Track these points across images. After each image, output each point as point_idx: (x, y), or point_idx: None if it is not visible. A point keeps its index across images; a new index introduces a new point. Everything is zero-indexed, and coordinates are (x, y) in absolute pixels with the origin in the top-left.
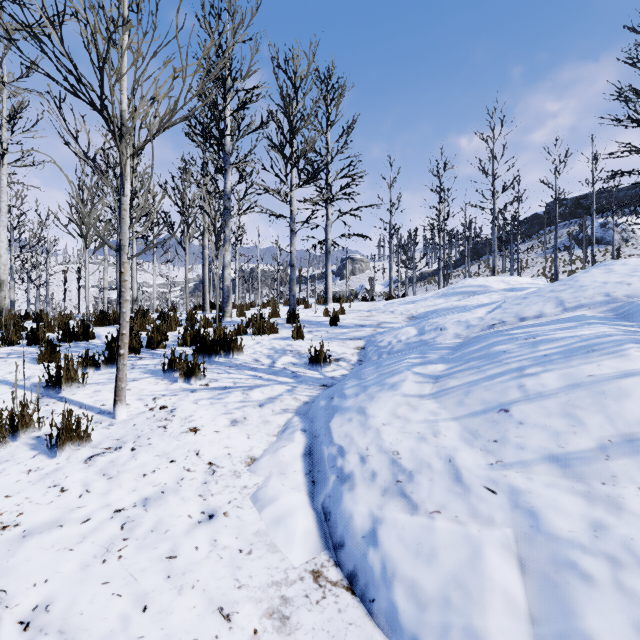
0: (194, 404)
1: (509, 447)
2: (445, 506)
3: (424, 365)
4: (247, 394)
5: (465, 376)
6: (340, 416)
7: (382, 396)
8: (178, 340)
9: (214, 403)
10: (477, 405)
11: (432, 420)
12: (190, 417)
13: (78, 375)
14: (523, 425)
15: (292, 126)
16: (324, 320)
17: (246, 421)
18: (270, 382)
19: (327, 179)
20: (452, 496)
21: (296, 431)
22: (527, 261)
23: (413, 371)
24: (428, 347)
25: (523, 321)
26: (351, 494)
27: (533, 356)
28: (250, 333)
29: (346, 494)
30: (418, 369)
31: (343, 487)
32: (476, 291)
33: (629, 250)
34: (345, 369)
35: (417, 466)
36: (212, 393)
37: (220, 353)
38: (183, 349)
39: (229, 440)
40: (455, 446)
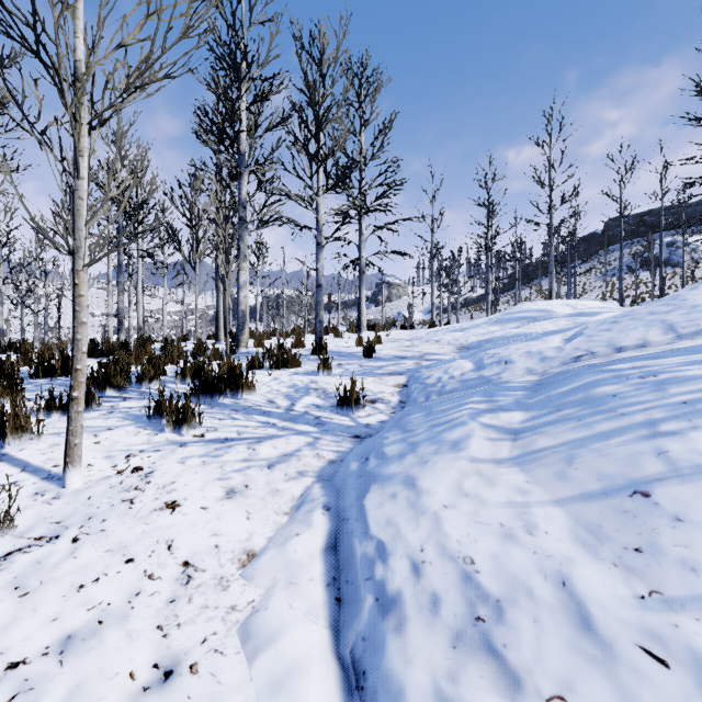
0: (180, 464)
1: (668, 565)
2: (572, 685)
3: (494, 413)
4: (254, 449)
5: (560, 432)
6: (379, 489)
7: (439, 460)
8: (176, 375)
9: (207, 463)
10: (591, 481)
11: (520, 503)
12: (170, 485)
13: (31, 423)
14: (684, 523)
15: (319, 119)
16: (357, 351)
17: (247, 491)
18: (286, 432)
19: (360, 187)
20: (582, 663)
21: (316, 509)
22: (584, 285)
23: (481, 422)
24: (495, 386)
25: (620, 352)
26: (400, 640)
27: (664, 403)
28: (266, 367)
29: (391, 639)
30: (487, 419)
31: (386, 623)
32: (537, 316)
33: (700, 272)
34: (383, 413)
35: (508, 590)
36: (207, 448)
37: (226, 392)
38: (181, 387)
39: (220, 522)
40: (567, 554)
